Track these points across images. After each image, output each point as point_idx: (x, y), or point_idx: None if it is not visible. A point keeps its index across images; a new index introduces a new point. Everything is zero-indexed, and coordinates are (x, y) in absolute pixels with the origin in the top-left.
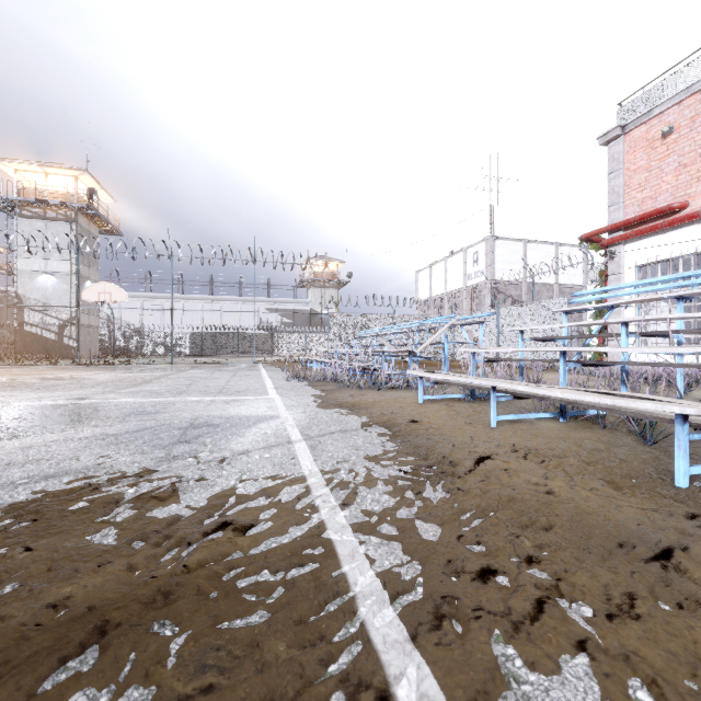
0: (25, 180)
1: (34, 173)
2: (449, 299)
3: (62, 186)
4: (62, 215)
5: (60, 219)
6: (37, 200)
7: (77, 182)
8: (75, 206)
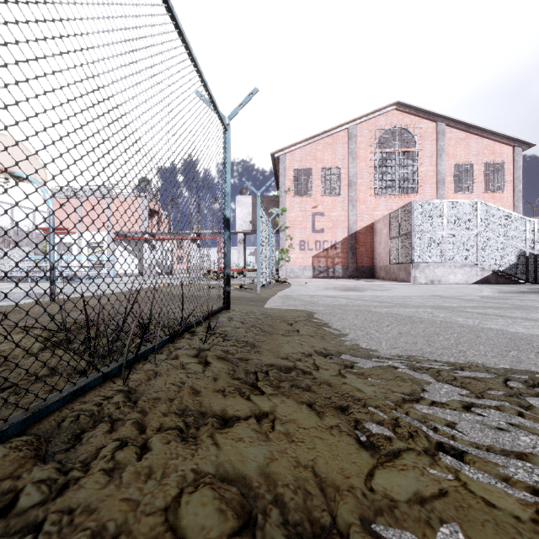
0: None
1: None
2: None
3: None
4: None
5: None
6: None
7: None
8: None
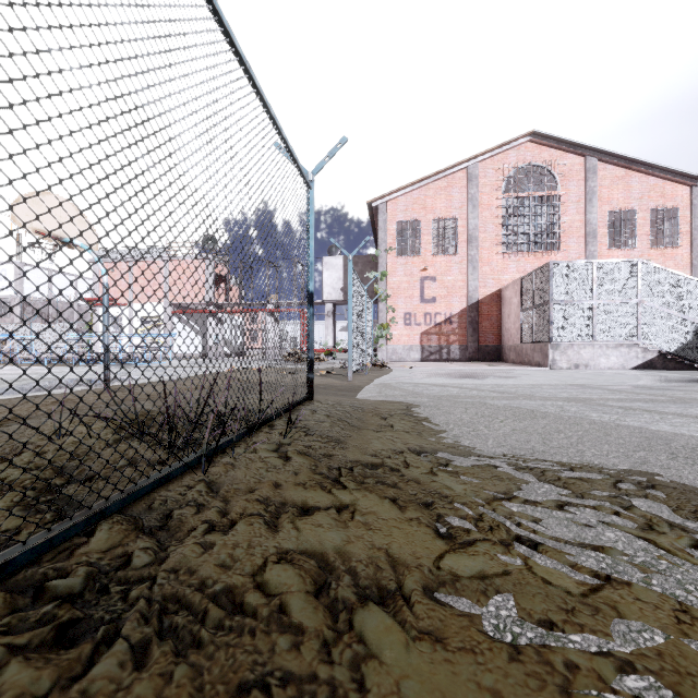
0: None
1: None
2: None
3: None
4: None
5: None
6: None
7: None
8: None
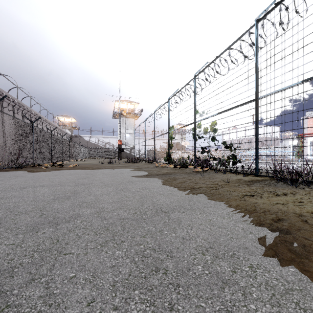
0: (117, 105)
1: (123, 103)
2: (238, 141)
3: (125, 106)
4: (131, 116)
5: (130, 117)
6: (128, 113)
7: (134, 106)
8: (136, 114)
